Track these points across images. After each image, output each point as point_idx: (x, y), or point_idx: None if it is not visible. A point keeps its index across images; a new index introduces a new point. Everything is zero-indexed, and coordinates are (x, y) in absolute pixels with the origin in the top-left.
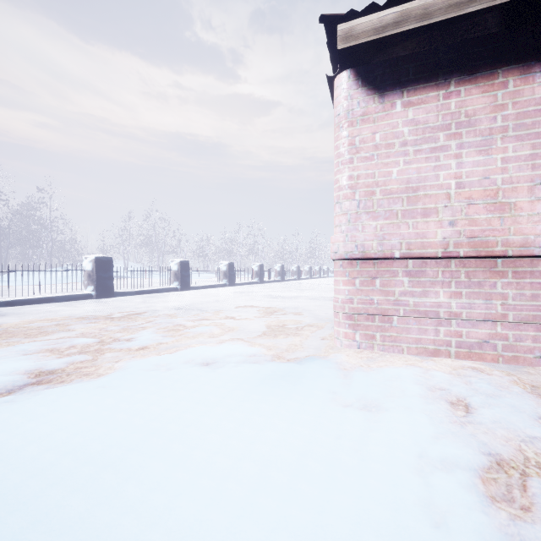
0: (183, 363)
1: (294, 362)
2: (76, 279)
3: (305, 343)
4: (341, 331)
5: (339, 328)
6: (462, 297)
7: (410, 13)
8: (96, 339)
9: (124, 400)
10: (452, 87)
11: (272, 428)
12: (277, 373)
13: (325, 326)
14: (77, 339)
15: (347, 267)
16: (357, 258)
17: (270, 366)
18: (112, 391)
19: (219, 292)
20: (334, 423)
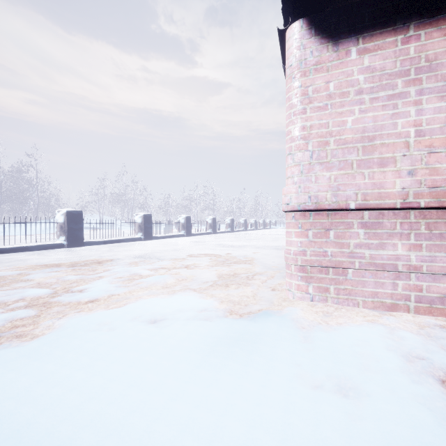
0: (128, 320)
1: (247, 319)
2: (49, 230)
3: (257, 294)
4: (293, 283)
5: (291, 280)
6: (422, 250)
7: None
8: (49, 290)
9: (43, 380)
10: (411, 31)
11: (225, 442)
12: (230, 335)
13: (274, 275)
14: (29, 290)
15: (299, 219)
16: (310, 209)
17: (221, 325)
18: (34, 365)
19: (177, 242)
20: (307, 423)
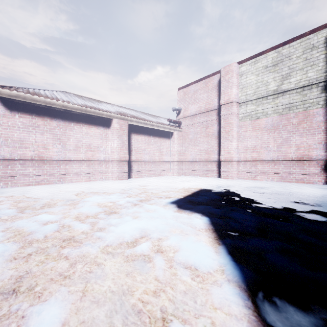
0: None
1: None
2: None
3: None
4: None
5: None
6: (36, 170)
7: (20, 96)
8: None
9: None
10: (34, 116)
11: None
12: None
13: None
14: None
15: None
16: (1, 159)
17: None
18: None
19: None
20: None
